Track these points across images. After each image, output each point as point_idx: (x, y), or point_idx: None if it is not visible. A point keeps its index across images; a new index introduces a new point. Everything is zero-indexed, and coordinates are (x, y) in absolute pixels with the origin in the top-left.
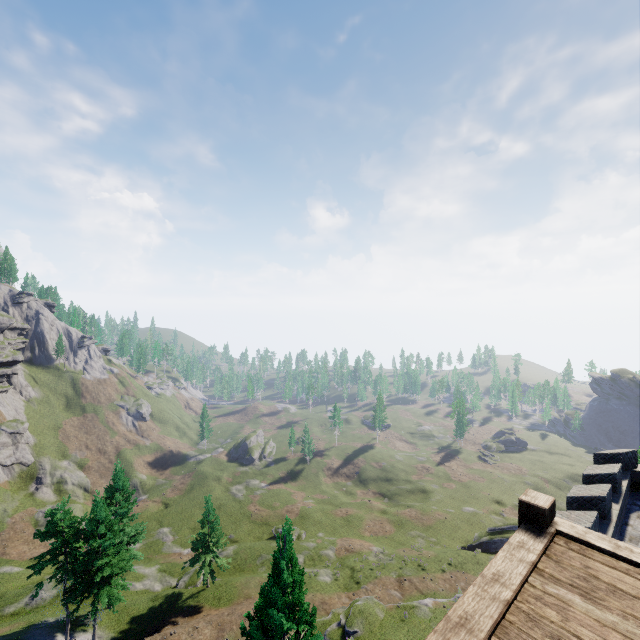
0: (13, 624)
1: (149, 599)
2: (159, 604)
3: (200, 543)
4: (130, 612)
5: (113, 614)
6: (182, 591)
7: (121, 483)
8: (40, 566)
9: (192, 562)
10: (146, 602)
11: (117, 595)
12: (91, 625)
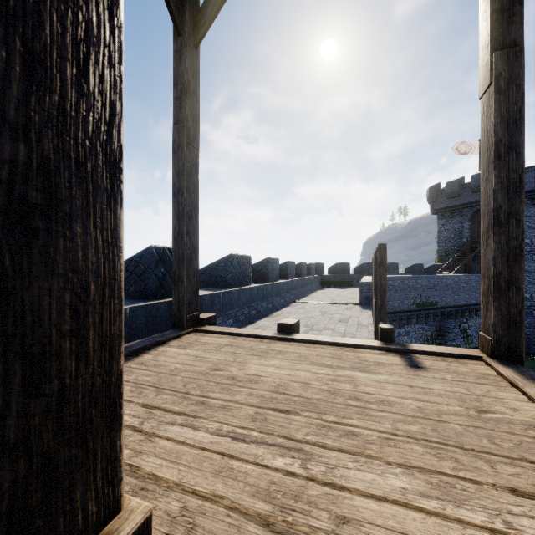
0: None
1: None
2: None
3: None
4: None
5: None
6: None
7: None
8: None
9: None
10: None
11: None
12: None
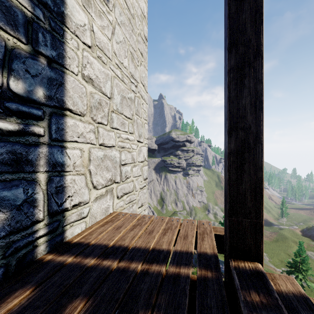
0: None
1: None
2: None
3: (293, 264)
4: None
5: None
6: None
7: None
8: None
9: (287, 272)
10: None
11: None
12: None
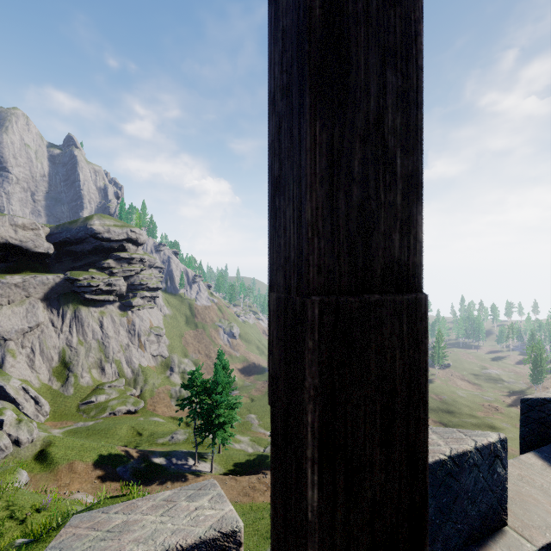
0: (163, 448)
1: (245, 454)
2: (253, 459)
3: None
4: (233, 459)
5: (222, 457)
6: (268, 454)
7: (227, 362)
8: (181, 404)
9: None
10: (243, 455)
11: (227, 438)
12: (209, 459)
